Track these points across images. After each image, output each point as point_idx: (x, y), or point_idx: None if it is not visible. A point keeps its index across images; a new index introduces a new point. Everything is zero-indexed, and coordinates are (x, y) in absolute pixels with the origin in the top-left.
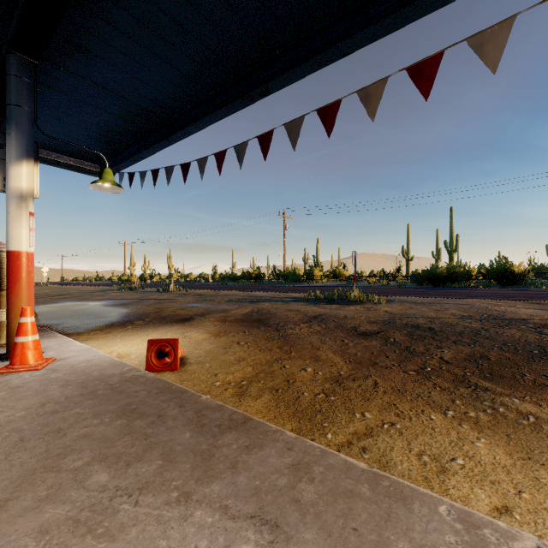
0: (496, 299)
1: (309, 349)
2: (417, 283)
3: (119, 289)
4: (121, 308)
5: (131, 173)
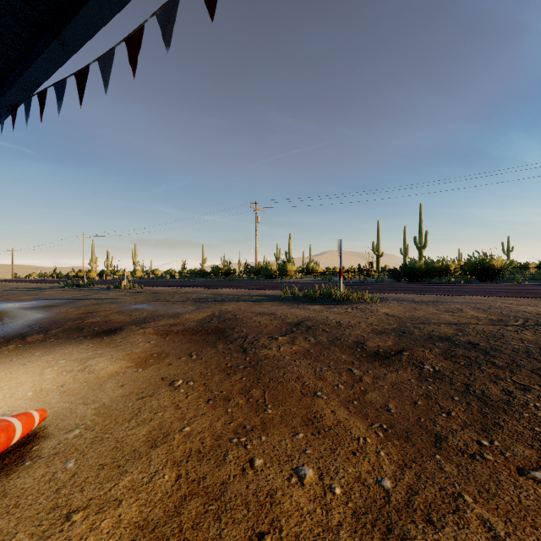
0: (504, 296)
1: (298, 396)
2: (394, 279)
3: (63, 287)
4: (36, 312)
5: (13, 105)
